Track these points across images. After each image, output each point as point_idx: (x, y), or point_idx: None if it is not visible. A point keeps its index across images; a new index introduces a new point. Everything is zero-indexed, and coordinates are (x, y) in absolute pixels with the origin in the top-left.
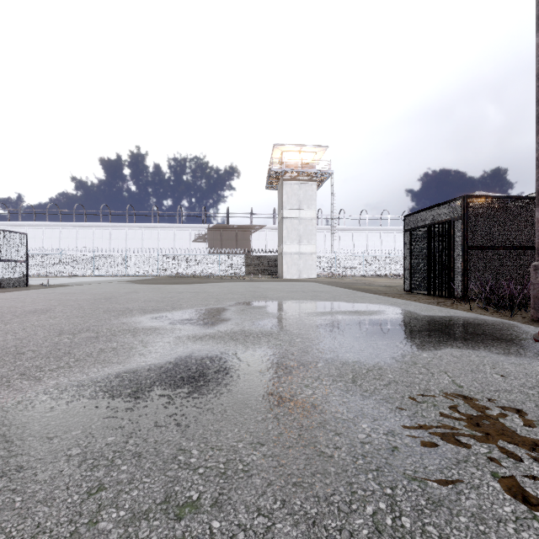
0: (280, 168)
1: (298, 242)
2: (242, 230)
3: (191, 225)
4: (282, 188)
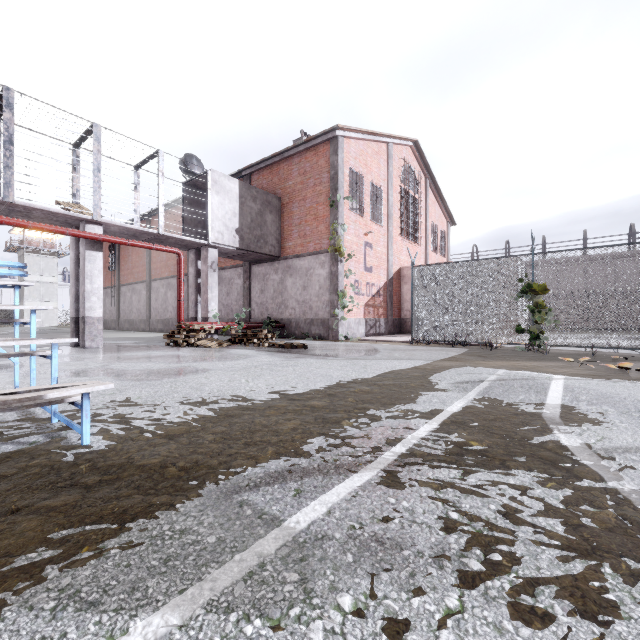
0: (22, 245)
1: (41, 300)
2: None
3: None
4: (24, 258)
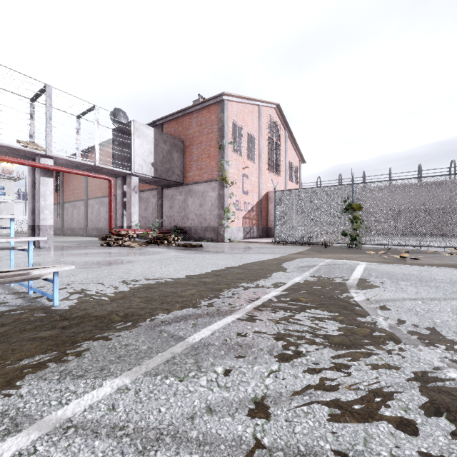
0: None
1: (0, 213)
2: None
3: None
4: None
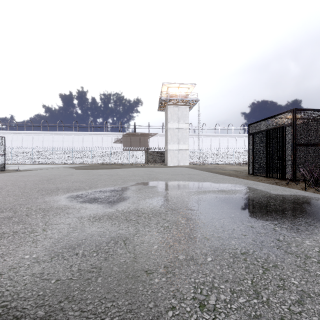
0: (166, 97)
1: (177, 143)
2: (143, 136)
3: (112, 133)
4: (168, 110)
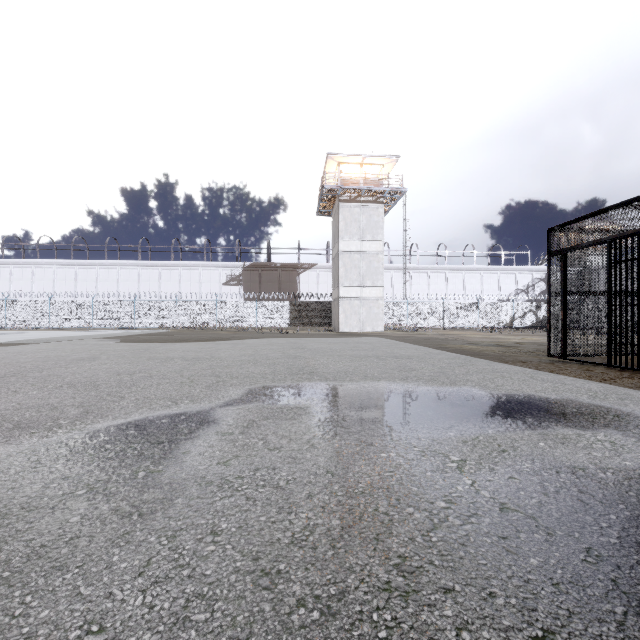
0: (335, 185)
1: (360, 284)
2: (286, 269)
3: (222, 263)
4: (338, 212)
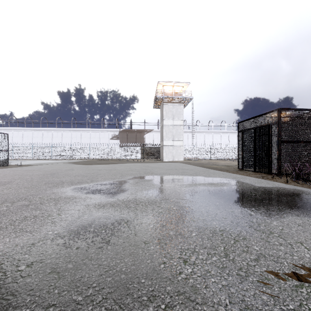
0: (161, 95)
1: (172, 139)
2: (139, 132)
3: (109, 129)
4: (163, 107)
